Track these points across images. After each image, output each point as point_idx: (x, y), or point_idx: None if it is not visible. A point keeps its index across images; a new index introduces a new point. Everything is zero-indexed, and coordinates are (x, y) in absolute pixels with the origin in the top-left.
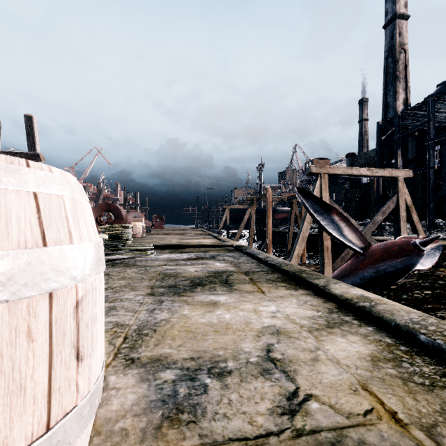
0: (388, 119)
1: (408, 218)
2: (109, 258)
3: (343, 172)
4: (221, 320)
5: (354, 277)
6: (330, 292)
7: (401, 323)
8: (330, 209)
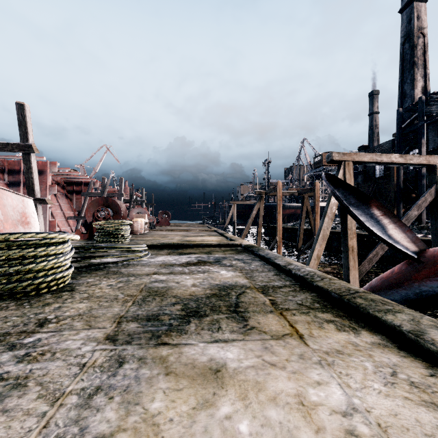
0: (410, 105)
1: None
2: (92, 262)
3: (371, 159)
4: None
5: (404, 291)
6: None
7: None
8: (368, 201)
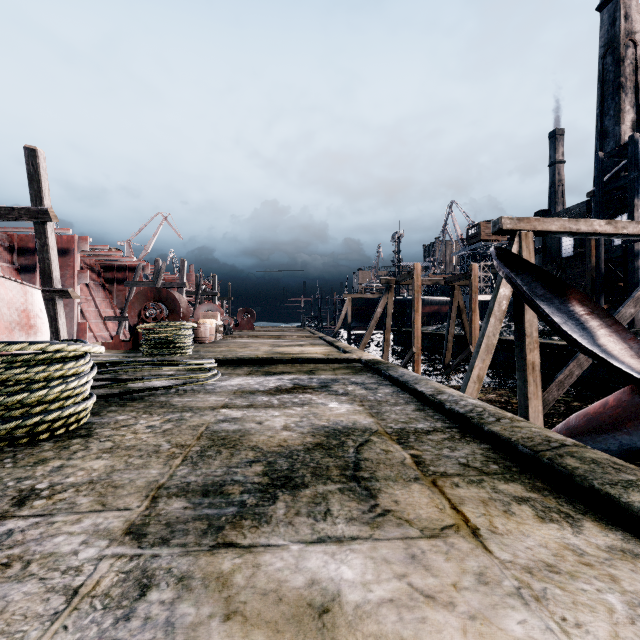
0: (616, 148)
1: None
2: (130, 387)
3: (562, 228)
4: None
5: (626, 436)
6: None
7: None
8: (565, 291)
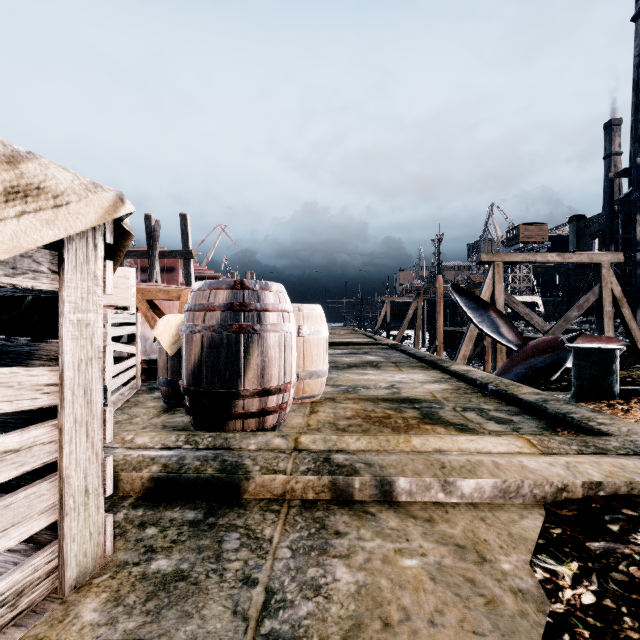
0: (623, 170)
1: (618, 314)
2: None
3: (524, 259)
4: (369, 378)
5: (509, 375)
6: (449, 369)
7: (474, 377)
8: (487, 306)
